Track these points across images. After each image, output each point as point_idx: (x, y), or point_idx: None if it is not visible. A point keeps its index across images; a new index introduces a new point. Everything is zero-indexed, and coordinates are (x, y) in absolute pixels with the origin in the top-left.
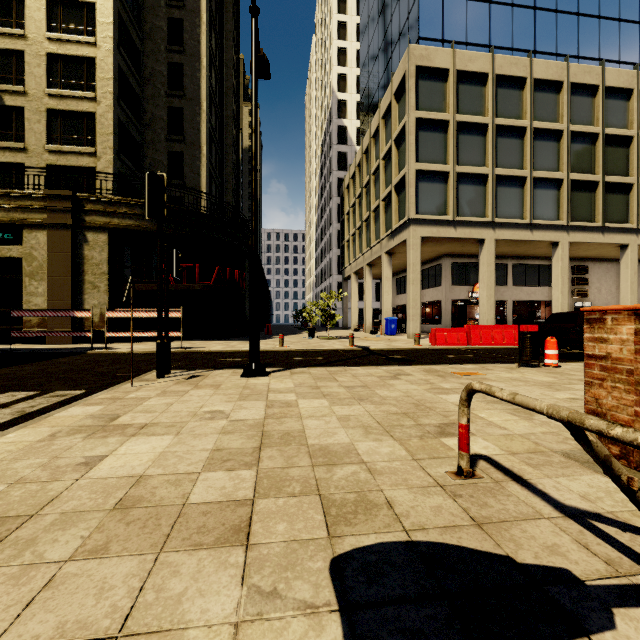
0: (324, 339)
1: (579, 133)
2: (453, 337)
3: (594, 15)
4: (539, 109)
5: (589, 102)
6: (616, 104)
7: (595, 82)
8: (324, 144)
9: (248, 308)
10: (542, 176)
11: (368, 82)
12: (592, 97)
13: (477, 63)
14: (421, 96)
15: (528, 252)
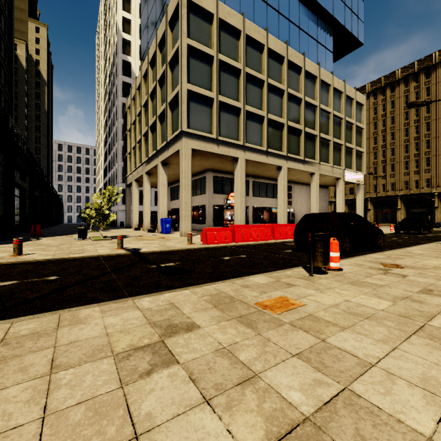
0: (95, 240)
1: (292, 95)
2: (221, 235)
3: (297, 25)
4: (271, 71)
5: (297, 77)
6: (309, 83)
7: (300, 65)
8: (111, 74)
9: (3, 207)
10: (273, 119)
11: (147, 22)
12: (298, 74)
13: (234, 19)
14: (192, 28)
15: (262, 173)
